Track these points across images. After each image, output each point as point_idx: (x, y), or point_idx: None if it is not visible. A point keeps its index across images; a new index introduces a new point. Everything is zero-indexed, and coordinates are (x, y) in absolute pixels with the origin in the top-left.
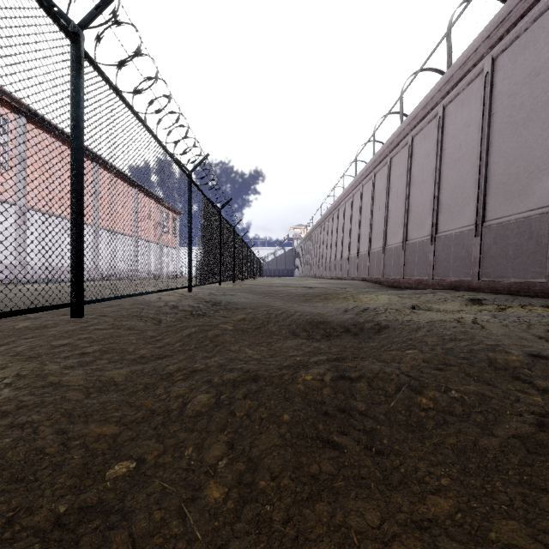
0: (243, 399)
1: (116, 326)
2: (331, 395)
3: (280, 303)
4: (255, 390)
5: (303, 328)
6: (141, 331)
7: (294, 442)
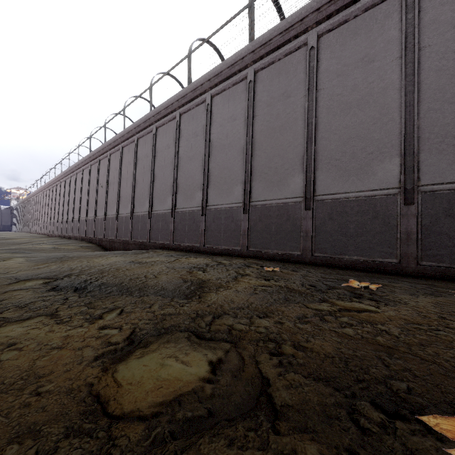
0: None
1: None
2: None
3: None
4: None
5: None
6: None
7: None
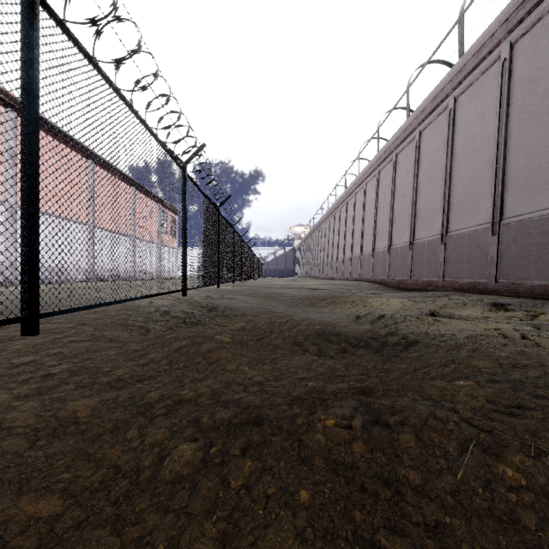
0: (240, 456)
1: (95, 337)
2: (366, 454)
3: (283, 307)
4: (257, 442)
5: (312, 340)
6: (124, 344)
7: (319, 547)
